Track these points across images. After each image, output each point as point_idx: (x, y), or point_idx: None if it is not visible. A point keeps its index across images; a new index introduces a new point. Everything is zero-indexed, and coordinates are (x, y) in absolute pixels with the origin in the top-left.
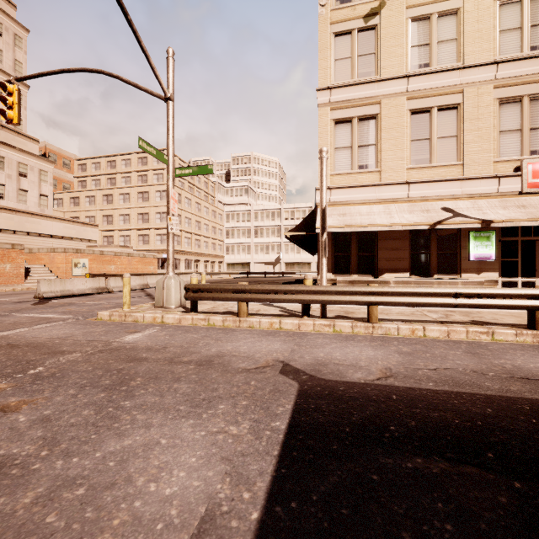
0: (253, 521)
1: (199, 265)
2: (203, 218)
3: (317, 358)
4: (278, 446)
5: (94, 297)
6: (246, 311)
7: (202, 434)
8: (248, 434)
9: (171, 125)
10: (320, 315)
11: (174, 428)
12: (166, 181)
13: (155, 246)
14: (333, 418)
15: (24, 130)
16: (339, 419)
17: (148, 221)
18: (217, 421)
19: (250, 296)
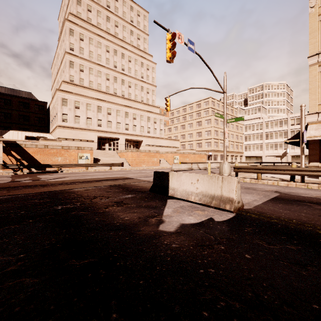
0: (263, 201)
1: (227, 158)
2: (230, 131)
3: (291, 191)
4: (270, 198)
5: (189, 171)
6: (260, 177)
7: (251, 195)
8: (262, 196)
9: (225, 103)
10: (300, 181)
11: (244, 194)
12: (210, 114)
13: (204, 148)
14: (288, 198)
15: (155, 104)
16: (290, 198)
17: (201, 136)
18: (254, 195)
19: (262, 171)
